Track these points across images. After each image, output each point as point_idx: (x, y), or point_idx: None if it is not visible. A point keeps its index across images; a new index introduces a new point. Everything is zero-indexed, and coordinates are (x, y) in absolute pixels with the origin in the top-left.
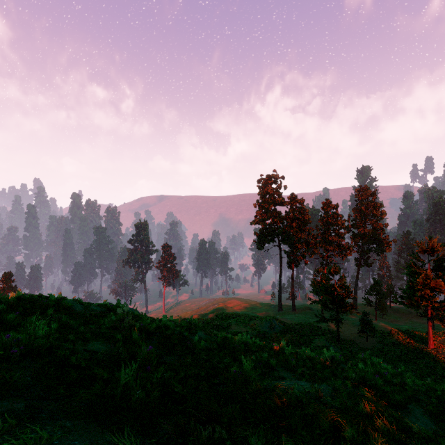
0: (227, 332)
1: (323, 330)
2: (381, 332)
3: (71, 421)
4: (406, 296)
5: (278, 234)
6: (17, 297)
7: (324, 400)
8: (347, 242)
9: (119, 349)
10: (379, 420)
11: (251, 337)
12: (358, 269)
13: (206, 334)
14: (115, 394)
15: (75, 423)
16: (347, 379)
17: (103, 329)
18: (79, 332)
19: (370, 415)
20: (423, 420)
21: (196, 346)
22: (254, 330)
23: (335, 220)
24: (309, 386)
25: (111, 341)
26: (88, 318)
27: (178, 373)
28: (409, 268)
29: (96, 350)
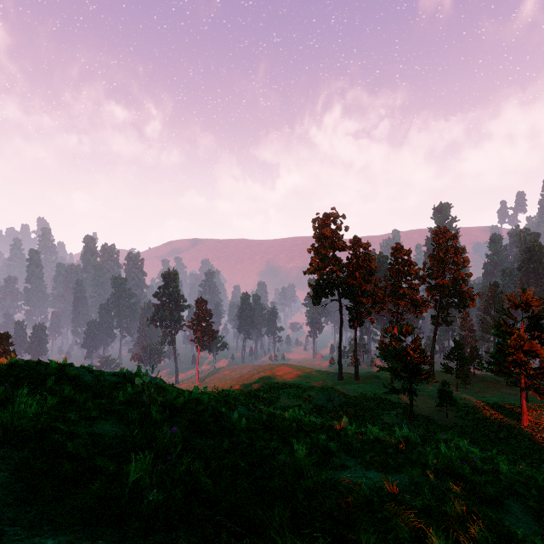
0: (275, 406)
1: (393, 404)
2: (464, 406)
3: (57, 536)
4: (494, 361)
5: (338, 286)
6: (8, 365)
7: (401, 499)
8: (422, 295)
9: (135, 431)
10: (475, 525)
11: (305, 413)
12: (435, 328)
13: (248, 410)
14: (122, 495)
15: (61, 538)
16: (426, 466)
17: (117, 405)
18: (84, 408)
19: (461, 518)
20: (524, 520)
21: (235, 426)
22: (308, 404)
23: (407, 268)
24: (381, 478)
25: (125, 421)
26: (99, 391)
27: (210, 463)
28: (499, 327)
29: (104, 433)
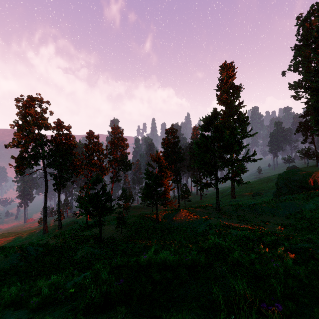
0: None
1: (88, 237)
2: (129, 223)
3: None
4: (146, 192)
5: (42, 156)
6: None
7: None
8: (105, 164)
9: None
10: None
11: None
12: (112, 184)
13: None
14: None
15: None
16: None
17: None
18: None
19: None
20: None
21: None
22: None
23: (97, 147)
24: None
25: None
26: None
27: None
28: (147, 172)
29: None
